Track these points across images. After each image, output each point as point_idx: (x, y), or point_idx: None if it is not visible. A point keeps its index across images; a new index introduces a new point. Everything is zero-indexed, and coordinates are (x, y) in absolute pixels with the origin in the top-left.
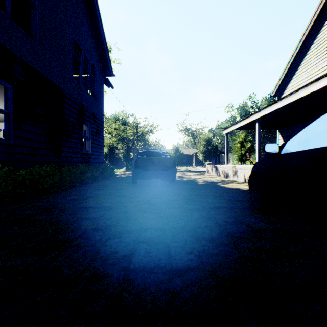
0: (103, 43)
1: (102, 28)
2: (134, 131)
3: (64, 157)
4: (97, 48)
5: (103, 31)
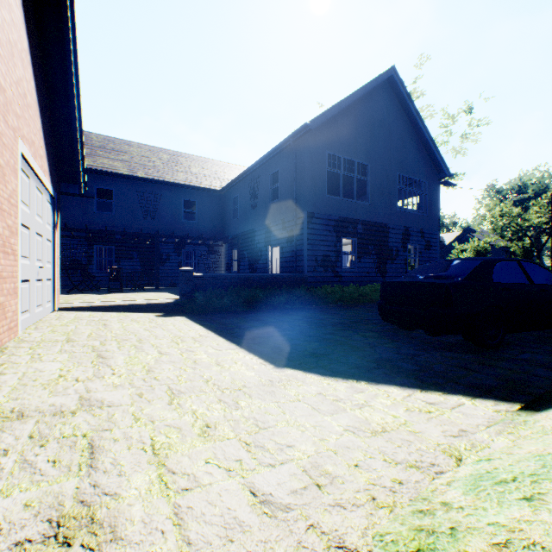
0: (433, 151)
1: (430, 138)
2: (545, 213)
3: (388, 277)
4: (427, 157)
5: (432, 140)
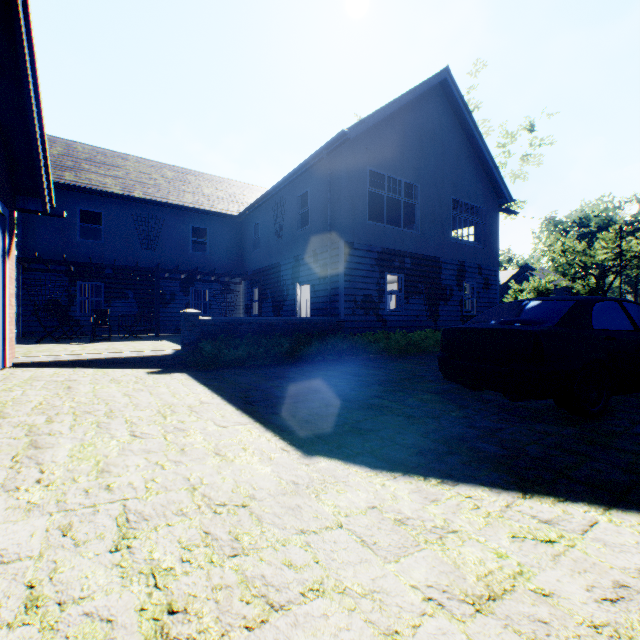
0: (492, 172)
1: (489, 156)
2: (613, 248)
3: (441, 321)
4: (485, 179)
5: (491, 159)
